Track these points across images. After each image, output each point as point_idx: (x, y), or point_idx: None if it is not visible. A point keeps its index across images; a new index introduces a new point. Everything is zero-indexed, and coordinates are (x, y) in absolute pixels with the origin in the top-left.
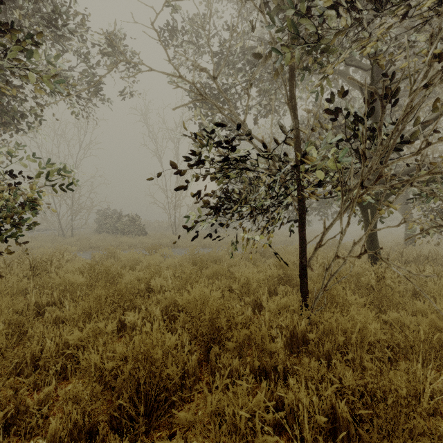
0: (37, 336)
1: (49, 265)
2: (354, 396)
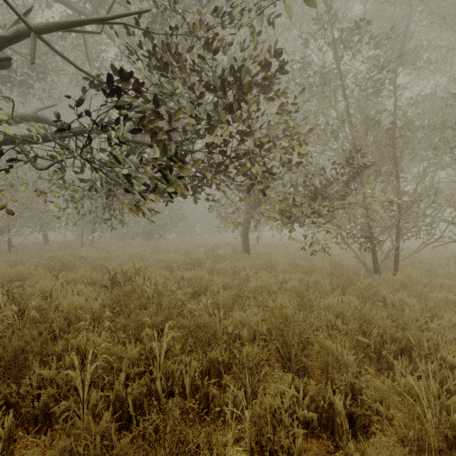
0: None
1: None
2: None
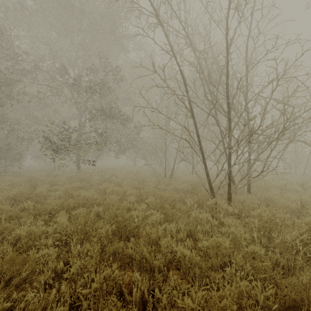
0: None
1: None
2: None
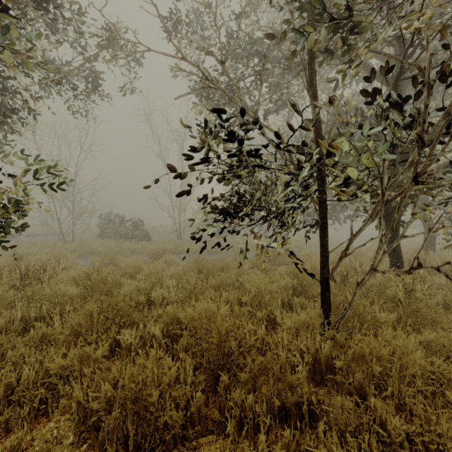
0: (15, 360)
1: (42, 273)
2: (402, 448)
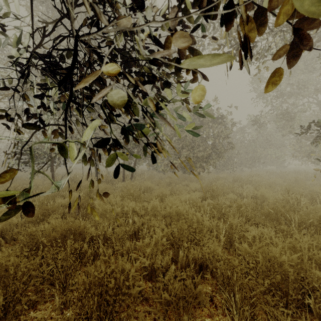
0: None
1: None
2: None
